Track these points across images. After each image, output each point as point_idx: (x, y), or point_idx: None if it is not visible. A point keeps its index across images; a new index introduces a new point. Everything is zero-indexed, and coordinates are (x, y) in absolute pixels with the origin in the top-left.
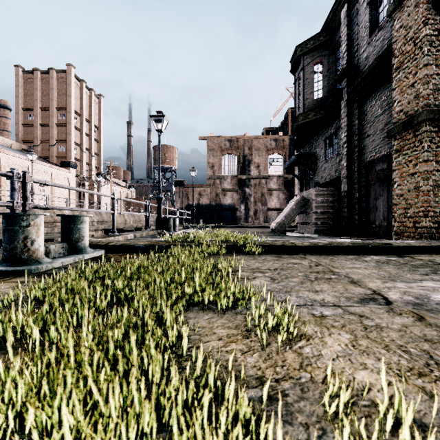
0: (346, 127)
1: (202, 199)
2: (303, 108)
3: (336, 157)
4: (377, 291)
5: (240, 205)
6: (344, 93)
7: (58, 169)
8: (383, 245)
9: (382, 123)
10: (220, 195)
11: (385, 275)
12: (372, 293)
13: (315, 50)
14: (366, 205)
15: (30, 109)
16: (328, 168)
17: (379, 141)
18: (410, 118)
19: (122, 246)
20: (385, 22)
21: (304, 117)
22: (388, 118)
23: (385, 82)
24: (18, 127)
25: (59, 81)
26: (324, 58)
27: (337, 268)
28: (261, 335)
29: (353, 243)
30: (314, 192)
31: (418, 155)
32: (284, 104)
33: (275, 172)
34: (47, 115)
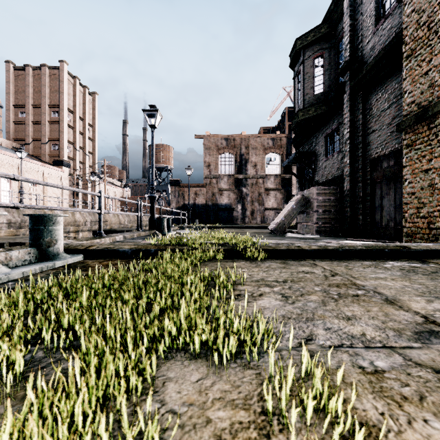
0: (349, 122)
1: (198, 198)
2: (303, 103)
3: (338, 154)
4: (429, 317)
5: (237, 205)
6: (347, 87)
7: (51, 168)
8: (401, 248)
9: (389, 117)
10: (216, 195)
11: (422, 289)
12: (425, 322)
13: (316, 43)
14: (370, 204)
15: (21, 106)
16: (330, 166)
17: (386, 136)
18: (423, 109)
19: (104, 250)
20: (393, 9)
21: (305, 112)
22: (396, 112)
23: (392, 73)
24: (9, 125)
25: (51, 78)
26: (325, 51)
27: (358, 279)
28: (291, 425)
29: (366, 246)
30: (315, 191)
31: (433, 149)
32: (281, 103)
33: (272, 172)
34: (39, 112)
